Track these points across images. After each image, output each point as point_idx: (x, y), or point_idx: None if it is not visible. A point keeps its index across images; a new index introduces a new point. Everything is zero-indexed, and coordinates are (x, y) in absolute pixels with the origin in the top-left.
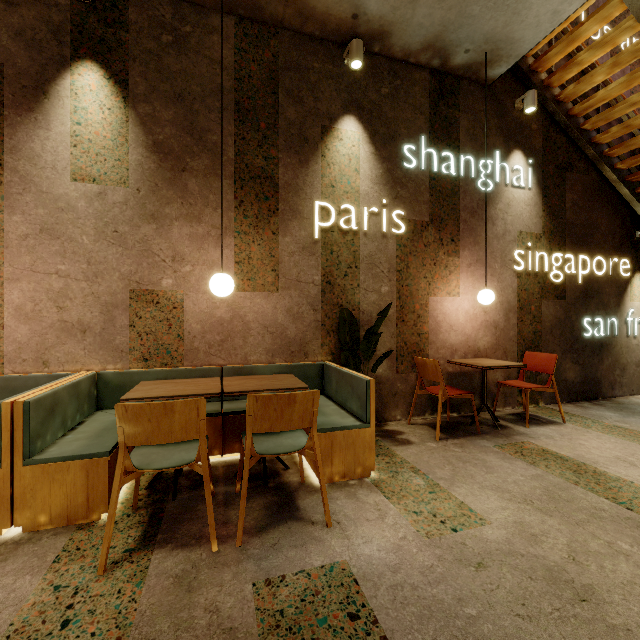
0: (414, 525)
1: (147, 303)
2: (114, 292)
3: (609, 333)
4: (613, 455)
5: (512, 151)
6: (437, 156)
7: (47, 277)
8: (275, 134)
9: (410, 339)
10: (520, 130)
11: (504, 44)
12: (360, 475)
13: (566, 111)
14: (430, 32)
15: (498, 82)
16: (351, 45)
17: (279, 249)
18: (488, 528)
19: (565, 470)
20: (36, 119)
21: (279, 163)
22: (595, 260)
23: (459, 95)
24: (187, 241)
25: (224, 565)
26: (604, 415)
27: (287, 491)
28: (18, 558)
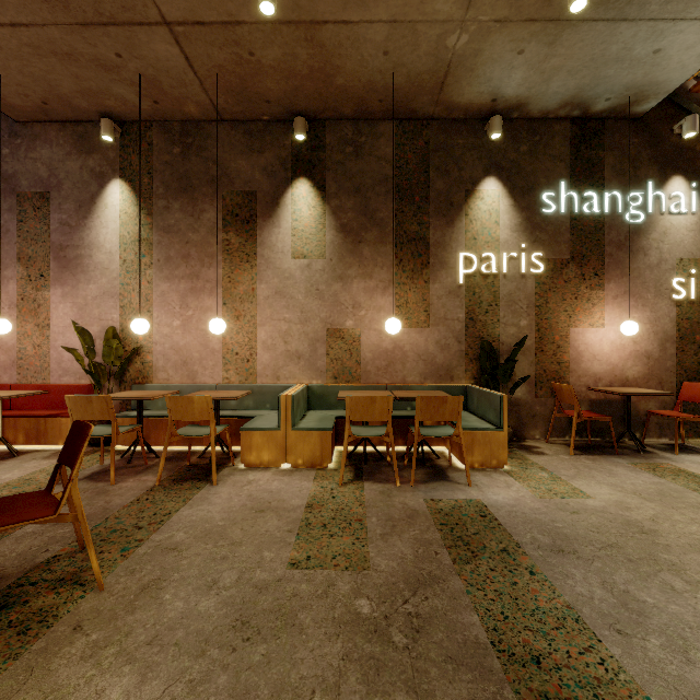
0: (532, 492)
1: (336, 338)
2: (316, 331)
3: None
4: None
5: (669, 178)
6: (578, 197)
7: (279, 322)
8: (426, 204)
9: (549, 367)
10: (680, 155)
11: (648, 87)
12: (495, 466)
13: None
14: (566, 95)
15: (651, 112)
16: (491, 121)
17: (430, 294)
18: (591, 500)
19: (691, 483)
20: (273, 222)
21: (430, 226)
22: None
23: (603, 135)
24: (362, 293)
25: (405, 491)
26: None
27: (439, 468)
28: (296, 476)
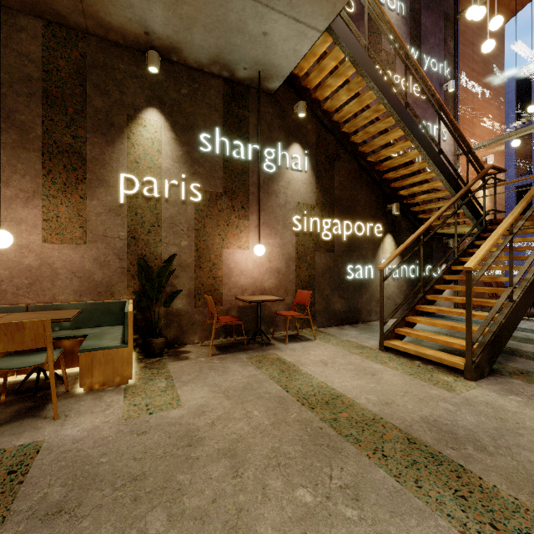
0: (124, 413)
1: None
2: None
3: (367, 276)
4: (320, 359)
5: (292, 144)
6: (230, 144)
7: None
8: (83, 118)
9: (206, 281)
10: (298, 129)
11: (270, 67)
12: (119, 383)
13: (330, 118)
14: (211, 52)
15: (280, 92)
16: (148, 54)
17: (87, 210)
18: (177, 410)
19: (276, 370)
20: None
21: (87, 141)
22: (356, 224)
23: (248, 99)
24: None
25: None
26: (349, 333)
27: (48, 398)
28: None
